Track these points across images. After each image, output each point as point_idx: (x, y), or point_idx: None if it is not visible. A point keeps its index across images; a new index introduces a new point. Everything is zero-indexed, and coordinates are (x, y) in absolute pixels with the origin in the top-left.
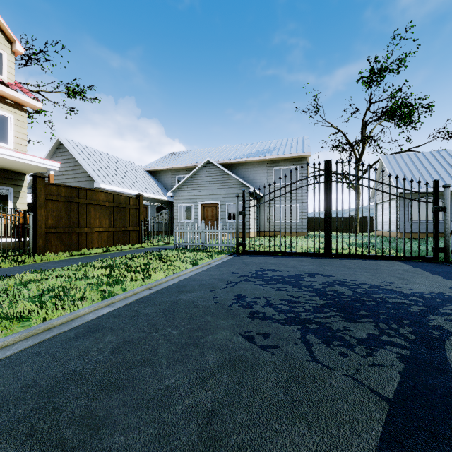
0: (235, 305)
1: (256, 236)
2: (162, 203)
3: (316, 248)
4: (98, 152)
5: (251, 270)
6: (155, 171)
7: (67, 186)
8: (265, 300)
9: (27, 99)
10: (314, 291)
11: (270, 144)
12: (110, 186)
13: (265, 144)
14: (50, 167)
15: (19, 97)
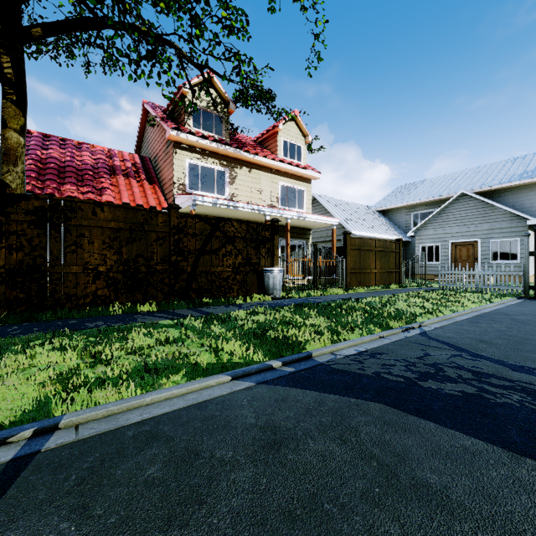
0: None
1: None
2: None
3: None
4: (338, 201)
5: None
6: (386, 210)
7: (359, 238)
8: None
9: (314, 175)
10: None
11: None
12: (357, 231)
13: None
14: (334, 223)
15: (311, 174)
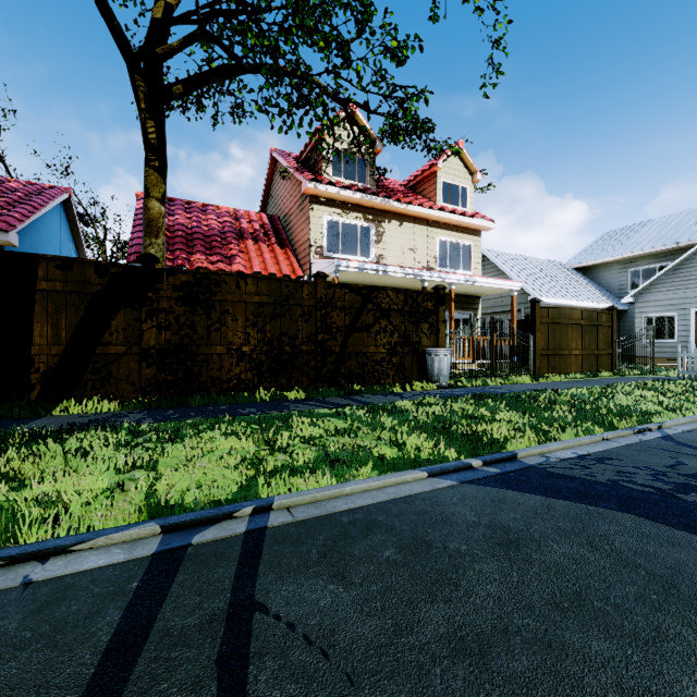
0: None
1: None
2: None
3: None
4: (517, 257)
5: None
6: (587, 267)
7: (552, 307)
8: None
9: (485, 224)
10: None
11: None
12: (546, 298)
13: None
14: (515, 288)
15: (480, 224)
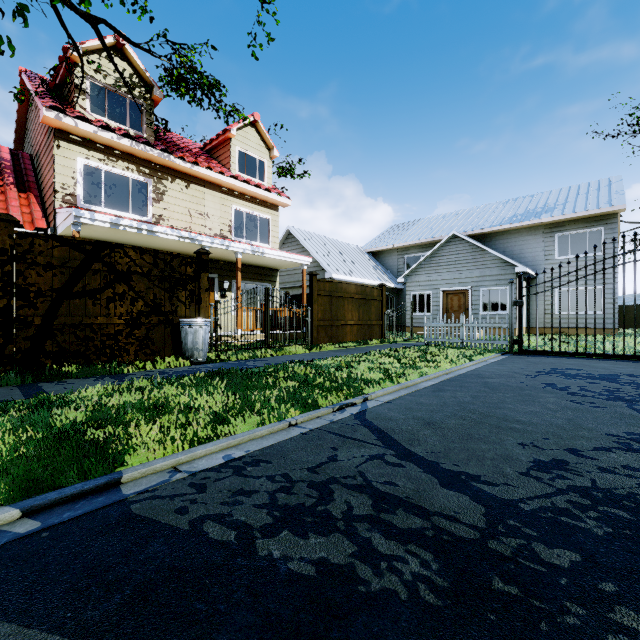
0: (548, 388)
1: (525, 333)
2: (388, 291)
3: (637, 351)
4: (321, 238)
5: (544, 368)
6: (377, 251)
7: (330, 281)
8: (578, 388)
9: (281, 200)
10: (638, 386)
11: (546, 198)
12: (340, 275)
13: (537, 198)
14: (304, 262)
15: (277, 199)
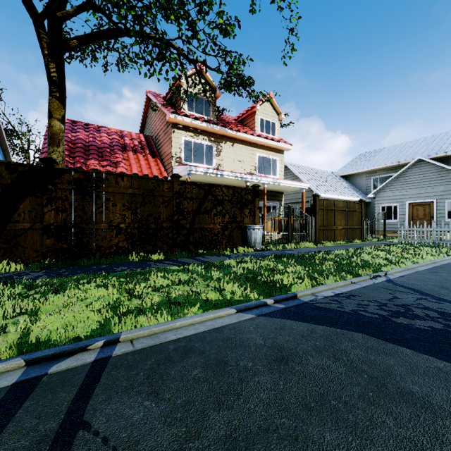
0: None
1: None
2: None
3: None
4: (306, 168)
5: None
6: (348, 175)
7: (326, 199)
8: None
9: (286, 146)
10: None
11: None
12: (323, 194)
13: None
14: (304, 187)
15: (283, 146)
